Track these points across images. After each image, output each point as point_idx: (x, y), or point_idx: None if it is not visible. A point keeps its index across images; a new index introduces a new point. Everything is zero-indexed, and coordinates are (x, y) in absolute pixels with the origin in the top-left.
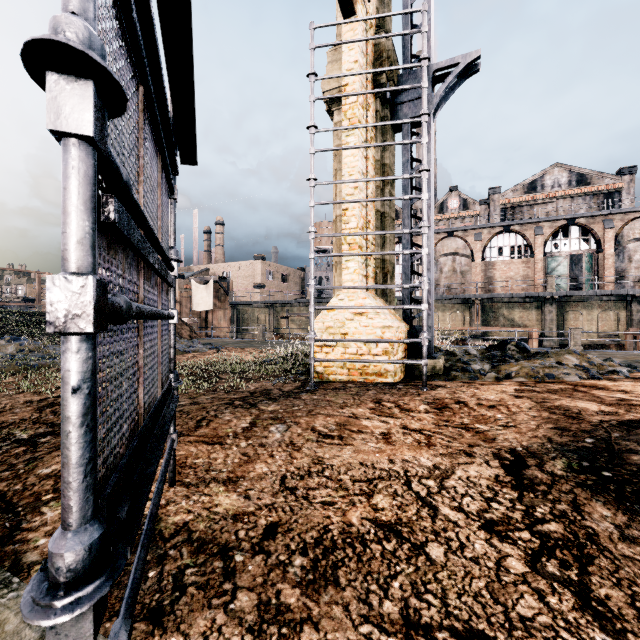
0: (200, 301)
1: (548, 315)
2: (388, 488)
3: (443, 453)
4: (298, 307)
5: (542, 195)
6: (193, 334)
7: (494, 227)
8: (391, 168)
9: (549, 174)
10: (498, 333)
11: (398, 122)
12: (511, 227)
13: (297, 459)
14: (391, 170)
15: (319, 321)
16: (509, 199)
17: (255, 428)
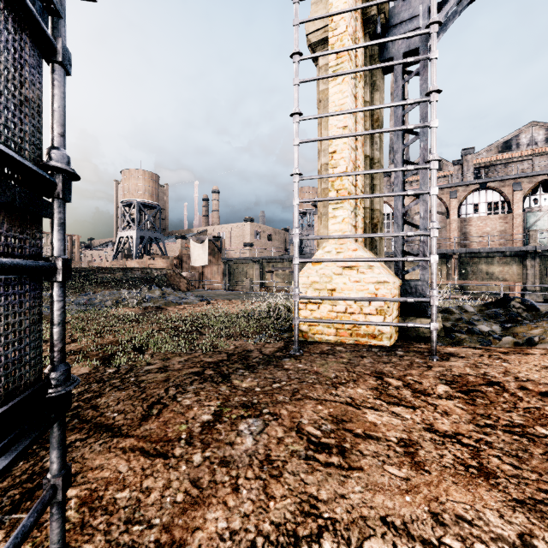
0: (197, 258)
1: (530, 269)
2: None
3: (520, 499)
4: (282, 262)
5: (517, 153)
6: (190, 286)
7: (470, 185)
8: (380, 111)
9: (525, 133)
10: (476, 287)
11: (400, 37)
12: (488, 184)
13: (275, 500)
14: (380, 113)
15: (303, 275)
16: (483, 159)
17: (219, 425)
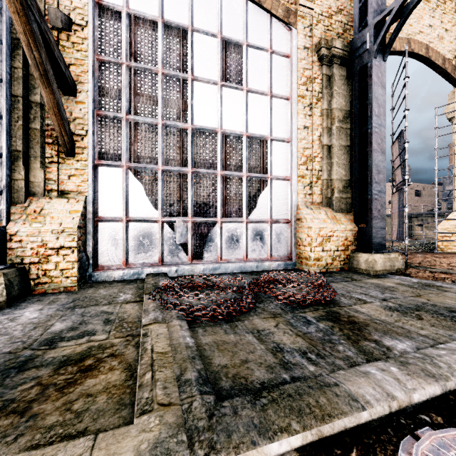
0: None
1: None
2: (455, 264)
3: None
4: (432, 217)
5: None
6: None
7: None
8: None
9: None
10: None
11: None
12: None
13: (426, 259)
14: None
15: (441, 225)
16: None
17: (411, 254)
